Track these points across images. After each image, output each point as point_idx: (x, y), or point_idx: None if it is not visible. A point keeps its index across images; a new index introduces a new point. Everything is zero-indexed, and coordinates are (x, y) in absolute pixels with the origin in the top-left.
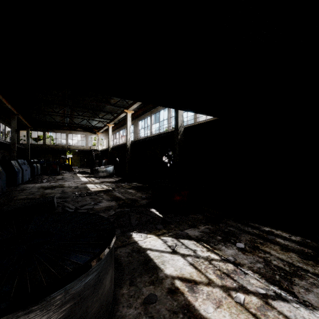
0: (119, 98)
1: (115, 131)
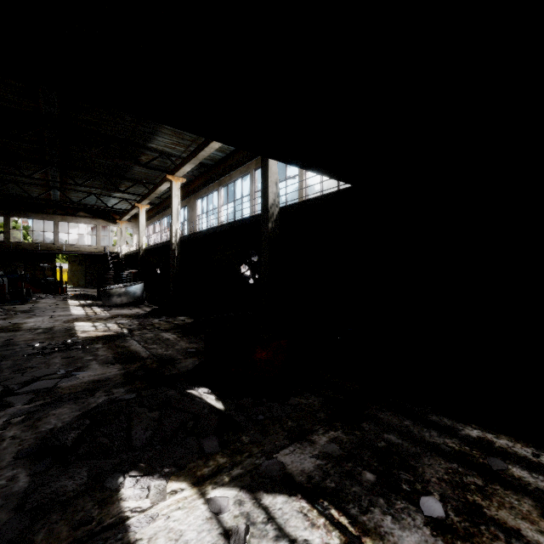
0: (157, 154)
1: (155, 218)
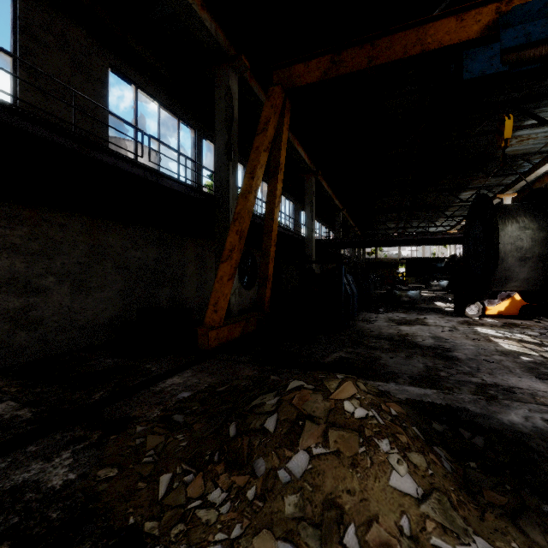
0: (458, 206)
1: None
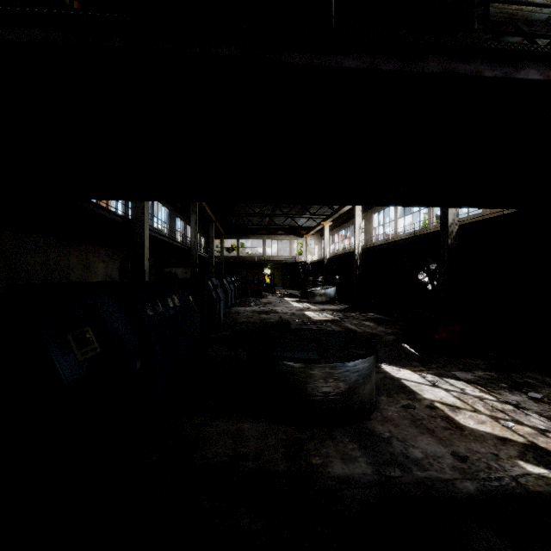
0: None
1: (333, 231)
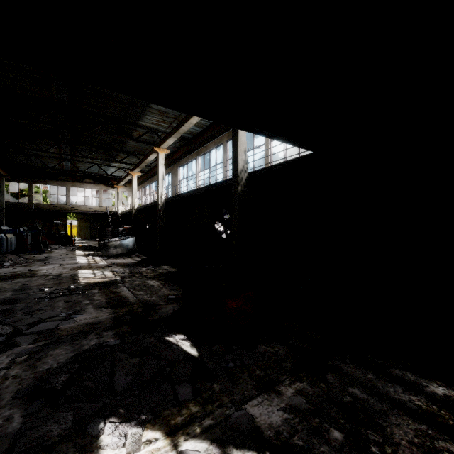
0: (146, 130)
1: (145, 183)
